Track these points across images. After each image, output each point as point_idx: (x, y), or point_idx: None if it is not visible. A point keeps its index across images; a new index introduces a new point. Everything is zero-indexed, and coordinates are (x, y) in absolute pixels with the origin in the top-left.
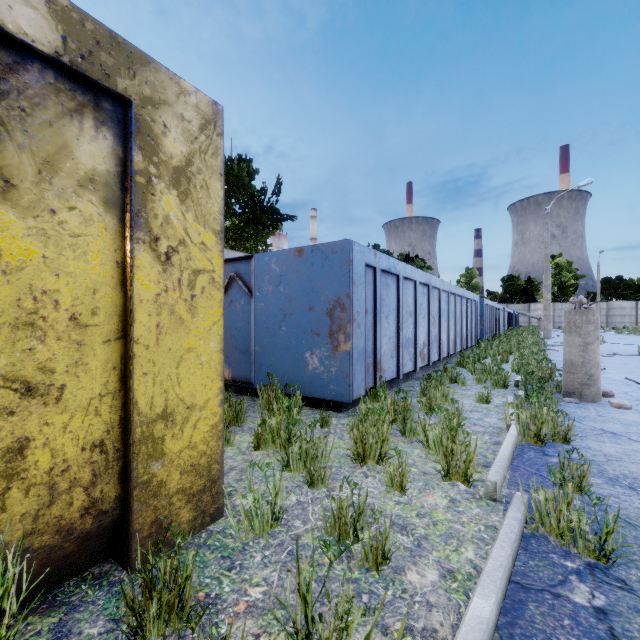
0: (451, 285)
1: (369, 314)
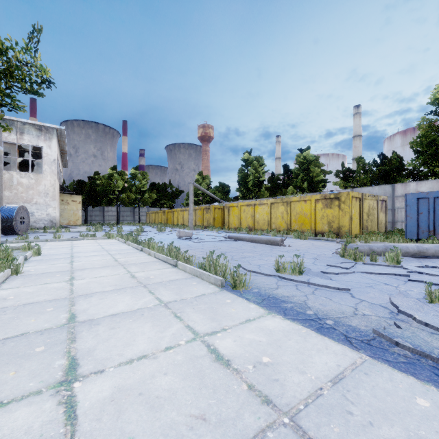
0: None
1: (424, 214)
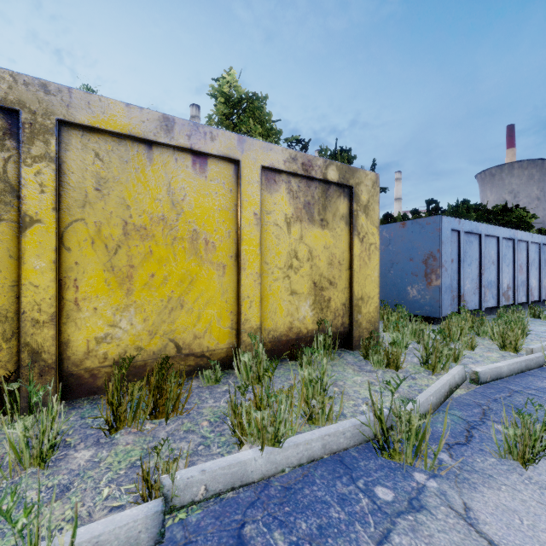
0: (543, 237)
1: (454, 262)
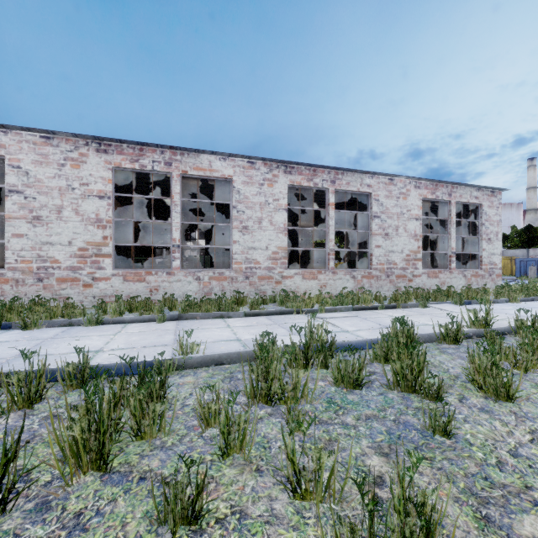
0: None
1: (522, 267)
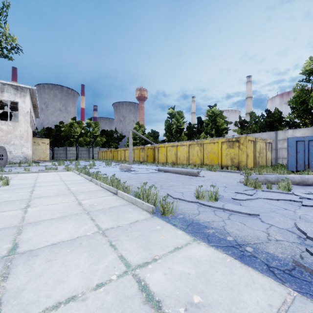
0: None
1: (301, 152)
